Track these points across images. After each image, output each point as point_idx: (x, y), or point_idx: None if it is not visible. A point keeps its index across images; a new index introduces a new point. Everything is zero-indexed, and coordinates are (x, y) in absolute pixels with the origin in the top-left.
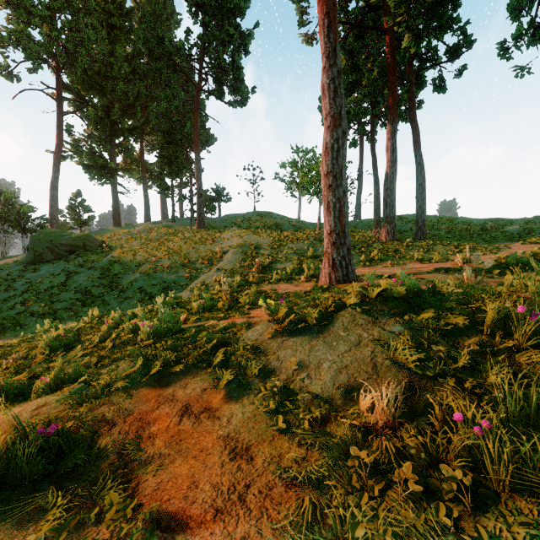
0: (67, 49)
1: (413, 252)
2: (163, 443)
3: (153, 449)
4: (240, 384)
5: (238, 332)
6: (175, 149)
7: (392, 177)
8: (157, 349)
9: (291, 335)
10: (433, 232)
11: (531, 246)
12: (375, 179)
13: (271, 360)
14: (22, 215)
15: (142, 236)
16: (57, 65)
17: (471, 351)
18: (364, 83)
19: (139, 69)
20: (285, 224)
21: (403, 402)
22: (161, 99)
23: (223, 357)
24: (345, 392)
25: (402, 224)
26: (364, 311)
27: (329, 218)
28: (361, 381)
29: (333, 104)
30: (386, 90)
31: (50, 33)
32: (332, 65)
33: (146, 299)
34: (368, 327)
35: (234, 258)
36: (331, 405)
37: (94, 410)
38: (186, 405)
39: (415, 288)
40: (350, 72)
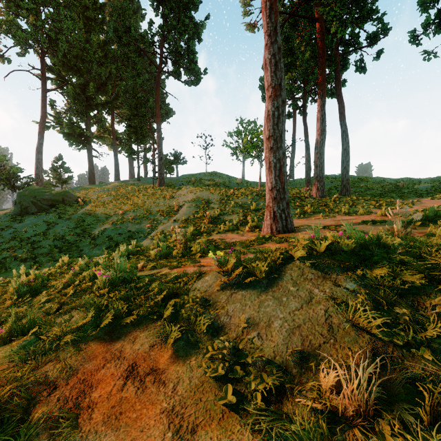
0: (50, 36)
1: (339, 206)
2: (101, 417)
3: (89, 425)
4: (189, 341)
5: (188, 282)
6: (140, 120)
7: (322, 143)
8: (111, 299)
9: (240, 288)
10: (354, 189)
11: (440, 201)
12: (307, 145)
13: (220, 315)
14: (12, 175)
15: (112, 192)
16: (42, 50)
17: (435, 313)
18: (298, 63)
19: (110, 54)
20: (231, 182)
21: (370, 377)
22: (128, 79)
23: (173, 309)
24: (300, 358)
25: (329, 183)
26: (313, 265)
27: (270, 176)
28: (317, 346)
29: (274, 76)
30: (316, 70)
31: (35, 23)
32: (273, 42)
33: (113, 245)
34: (318, 283)
35: (188, 211)
36: (286, 374)
37: (39, 369)
38: (133, 364)
39: (362, 241)
40: (286, 56)
